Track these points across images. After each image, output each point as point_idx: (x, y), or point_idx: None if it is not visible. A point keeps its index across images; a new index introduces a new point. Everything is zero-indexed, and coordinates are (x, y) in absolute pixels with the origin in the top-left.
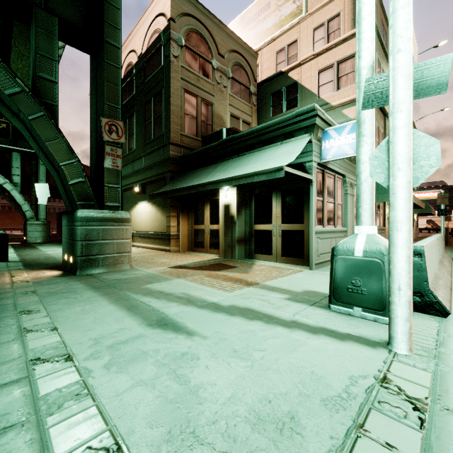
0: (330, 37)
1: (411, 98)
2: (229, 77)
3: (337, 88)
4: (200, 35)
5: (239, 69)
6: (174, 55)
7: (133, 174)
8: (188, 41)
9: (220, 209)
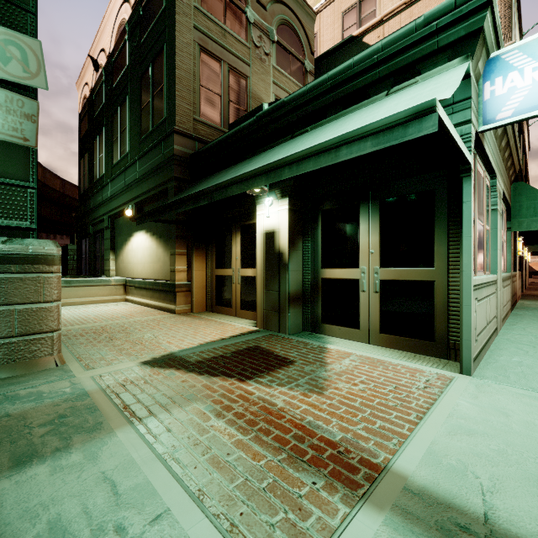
0: None
1: None
2: (273, 40)
3: None
4: None
5: (288, 31)
6: None
7: (125, 190)
8: None
9: (258, 240)
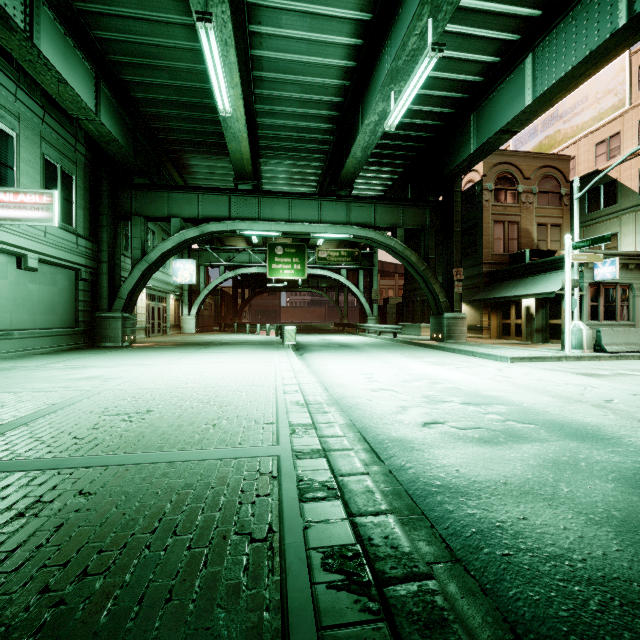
0: None
1: (569, 289)
2: (535, 193)
3: None
4: (507, 174)
5: (547, 181)
6: (486, 200)
7: None
8: (497, 184)
9: (522, 309)
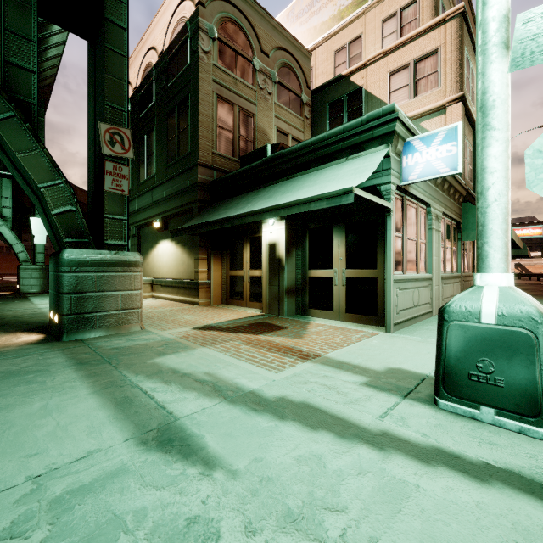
0: (404, 31)
1: None
2: (275, 81)
3: (414, 94)
4: (238, 26)
5: (288, 72)
6: (204, 50)
7: (152, 205)
8: (222, 33)
9: (263, 249)
